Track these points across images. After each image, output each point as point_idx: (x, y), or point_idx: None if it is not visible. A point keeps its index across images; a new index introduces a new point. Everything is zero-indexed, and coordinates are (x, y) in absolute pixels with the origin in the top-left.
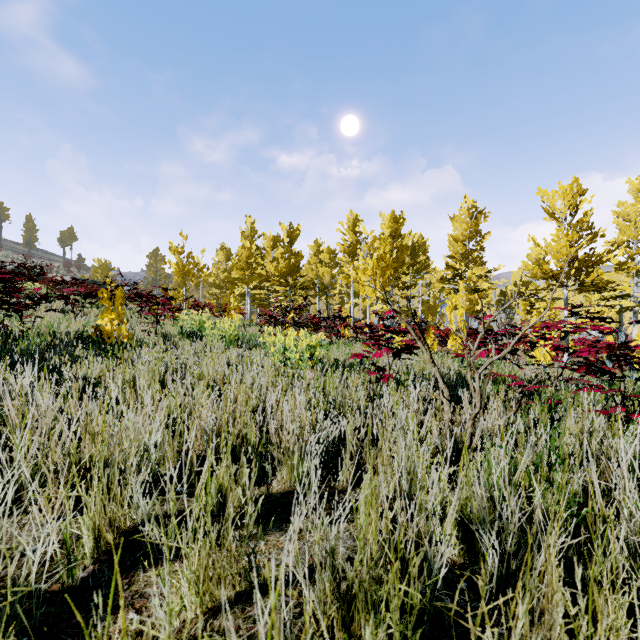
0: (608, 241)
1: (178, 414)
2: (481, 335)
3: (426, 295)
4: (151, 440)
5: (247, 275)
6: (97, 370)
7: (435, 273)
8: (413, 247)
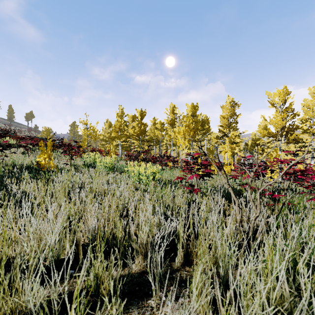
0: (299, 118)
1: (73, 218)
2: (256, 168)
3: (208, 145)
4: (52, 239)
5: (119, 135)
6: (31, 187)
7: (213, 134)
8: (202, 121)
